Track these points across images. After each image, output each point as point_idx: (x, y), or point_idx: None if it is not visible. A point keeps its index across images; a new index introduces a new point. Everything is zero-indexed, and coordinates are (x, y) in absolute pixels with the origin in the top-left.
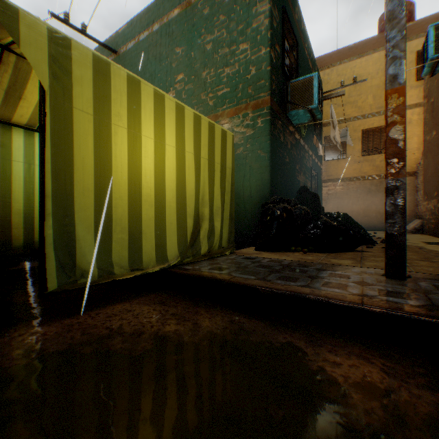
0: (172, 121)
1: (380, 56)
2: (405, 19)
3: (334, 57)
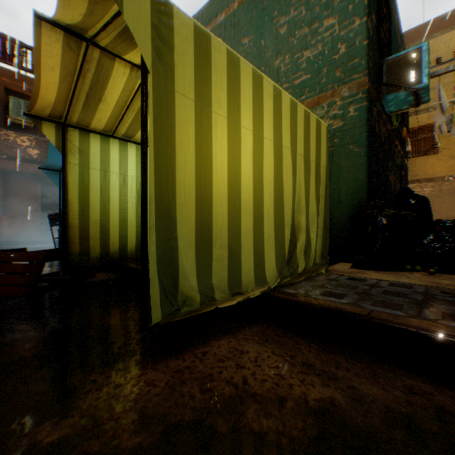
0: (270, 109)
1: None
2: None
3: (420, 32)
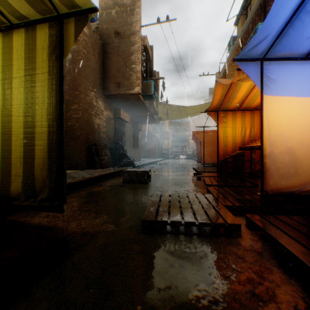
0: None
1: None
2: None
3: None
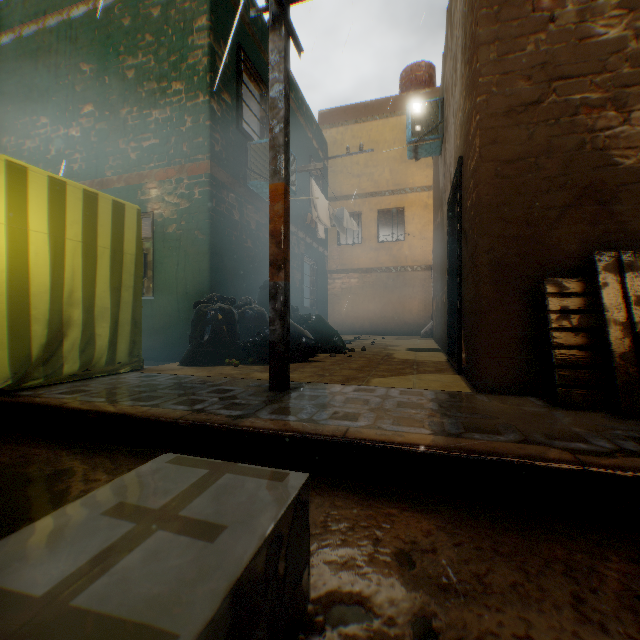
0: None
1: (398, 122)
2: (284, 111)
3: (349, 112)
